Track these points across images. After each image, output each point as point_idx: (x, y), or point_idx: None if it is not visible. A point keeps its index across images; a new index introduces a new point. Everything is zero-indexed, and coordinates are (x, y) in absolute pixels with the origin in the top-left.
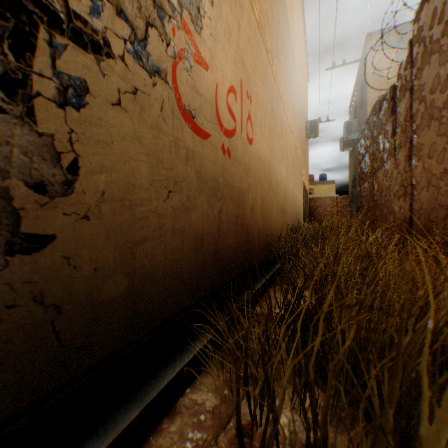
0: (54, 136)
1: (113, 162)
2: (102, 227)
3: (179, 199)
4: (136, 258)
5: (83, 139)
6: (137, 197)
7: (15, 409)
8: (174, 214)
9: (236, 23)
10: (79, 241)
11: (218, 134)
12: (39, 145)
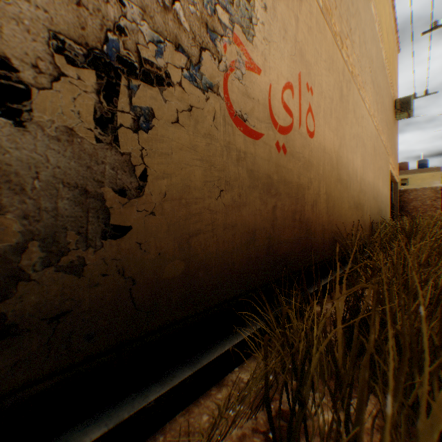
0: (131, 154)
1: (173, 169)
2: (164, 221)
3: (231, 196)
4: (191, 247)
5: (150, 154)
6: (192, 196)
7: (106, 346)
8: (226, 210)
9: (293, 18)
10: (147, 231)
11: (271, 132)
12: (121, 161)
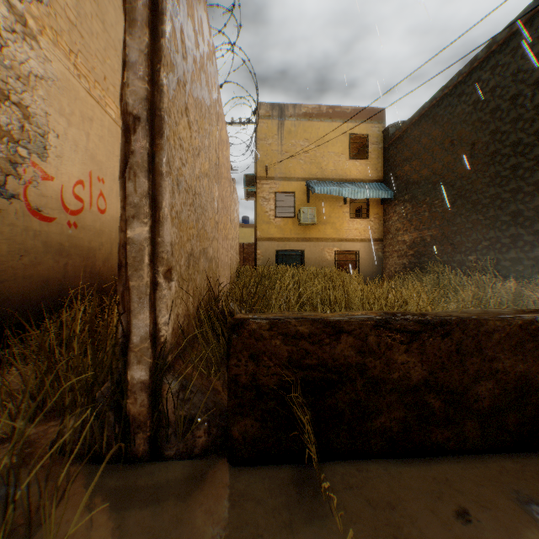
0: None
1: None
2: None
3: (30, 259)
4: (1, 289)
5: None
6: (2, 260)
7: None
8: (26, 268)
9: (85, 134)
10: None
11: (65, 215)
12: None
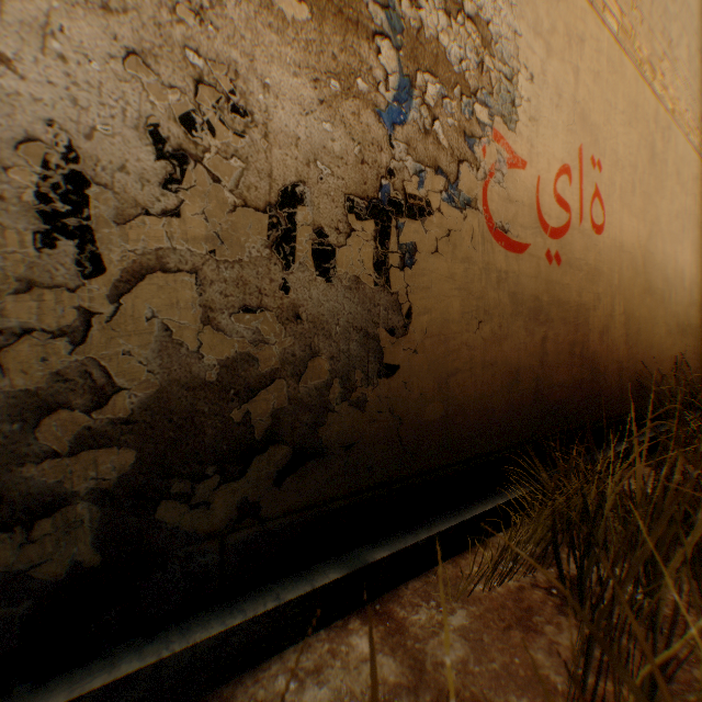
0: (398, 293)
1: (432, 303)
2: (425, 360)
3: (490, 328)
4: (449, 388)
5: (413, 290)
6: (450, 331)
7: (380, 480)
8: (484, 345)
9: (570, 72)
10: (411, 370)
11: (540, 239)
12: (391, 301)
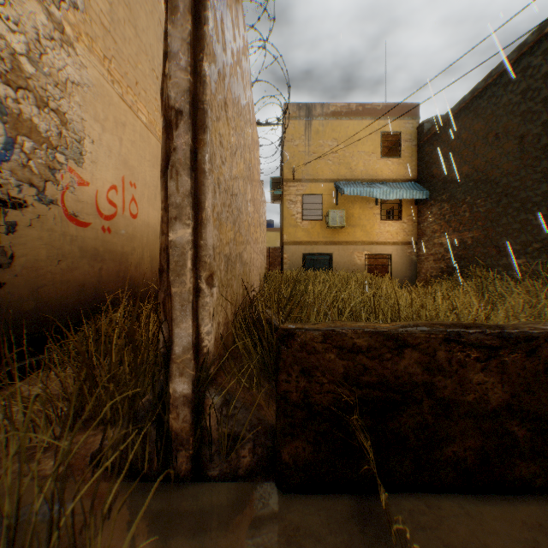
0: (7, 246)
1: (30, 251)
2: (25, 280)
3: (67, 264)
4: (41, 294)
5: (17, 245)
6: (41, 265)
7: None
8: (64, 272)
9: (118, 139)
10: (15, 285)
11: (99, 220)
12: (2, 250)
